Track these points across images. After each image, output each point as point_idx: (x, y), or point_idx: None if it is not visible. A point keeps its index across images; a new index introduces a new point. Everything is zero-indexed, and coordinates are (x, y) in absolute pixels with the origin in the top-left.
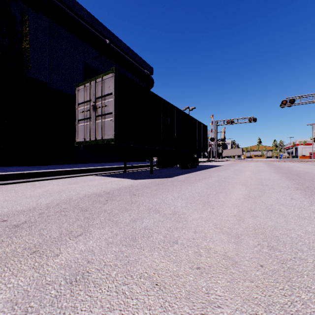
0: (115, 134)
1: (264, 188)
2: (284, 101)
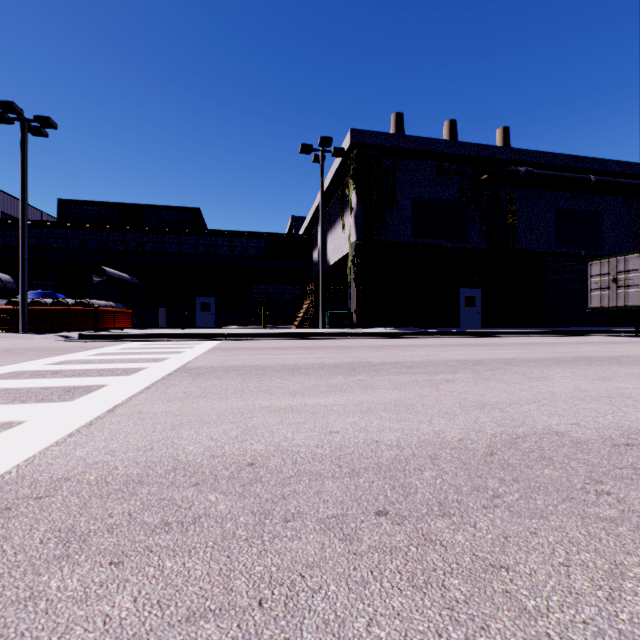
0: None
1: None
2: None
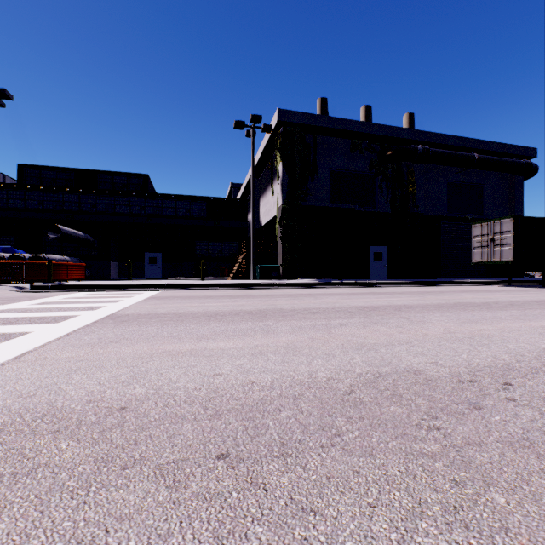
0: (513, 257)
1: None
2: None
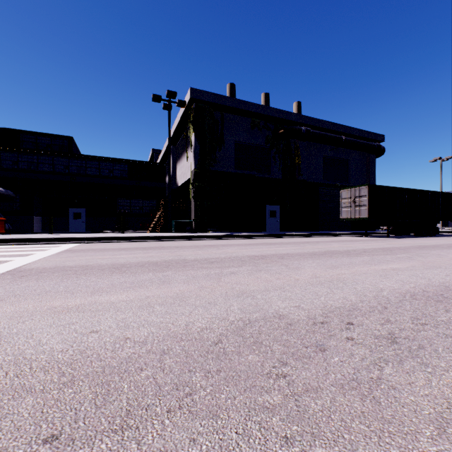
0: (368, 215)
1: None
2: None
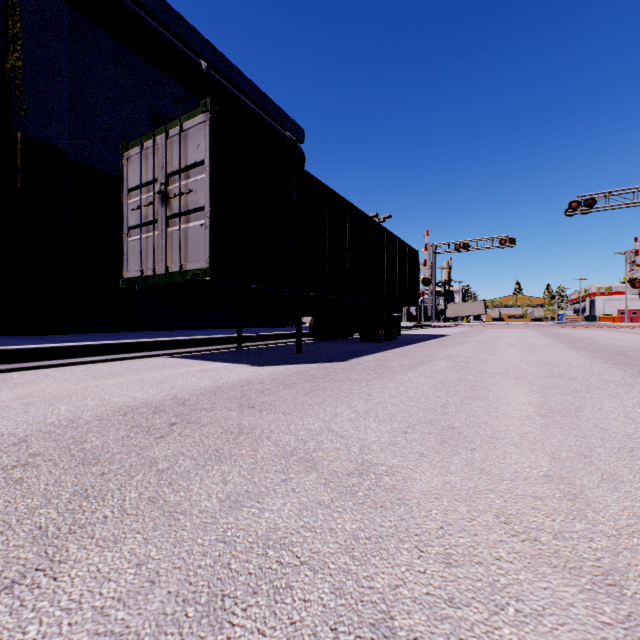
0: (213, 257)
1: (573, 387)
2: (573, 202)
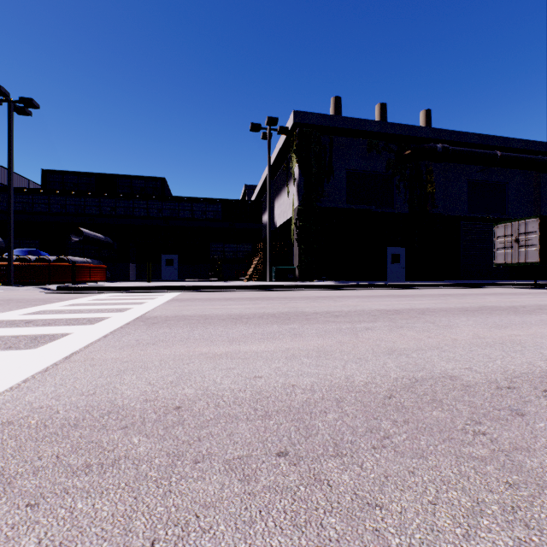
0: (539, 259)
1: None
2: None
